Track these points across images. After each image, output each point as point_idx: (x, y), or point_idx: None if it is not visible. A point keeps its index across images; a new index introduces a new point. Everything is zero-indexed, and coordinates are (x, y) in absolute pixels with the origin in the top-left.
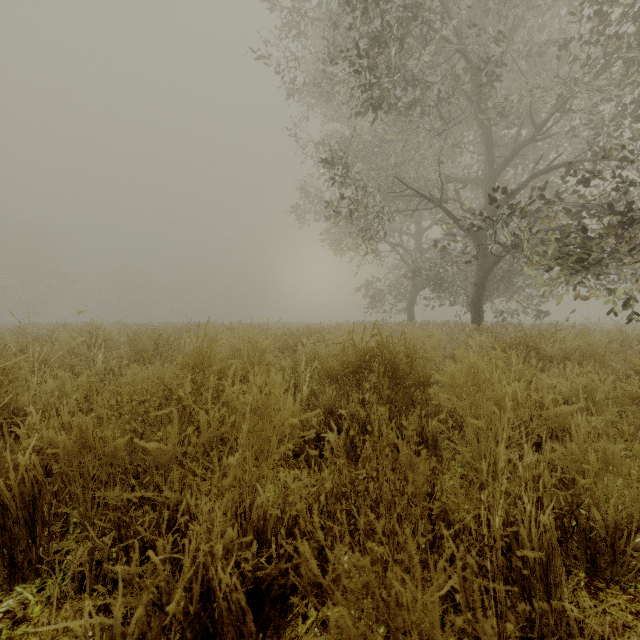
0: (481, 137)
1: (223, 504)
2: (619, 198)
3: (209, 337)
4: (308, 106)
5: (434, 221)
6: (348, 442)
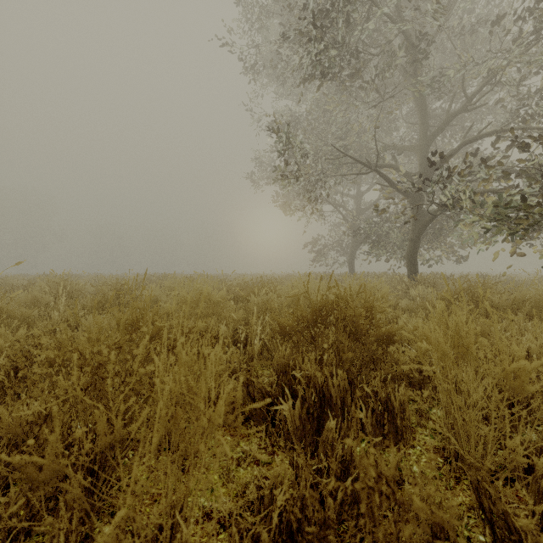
0: (416, 108)
1: None
2: None
3: (169, 287)
4: (262, 84)
5: (372, 185)
6: (304, 412)
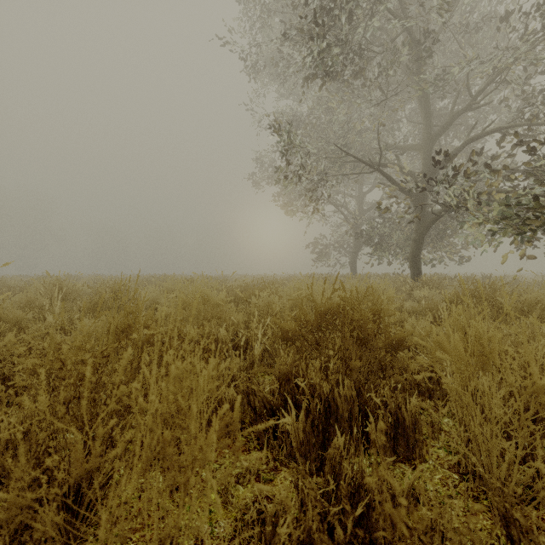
0: (419, 107)
1: None
2: None
3: (168, 289)
4: (263, 83)
5: (374, 185)
6: (308, 424)
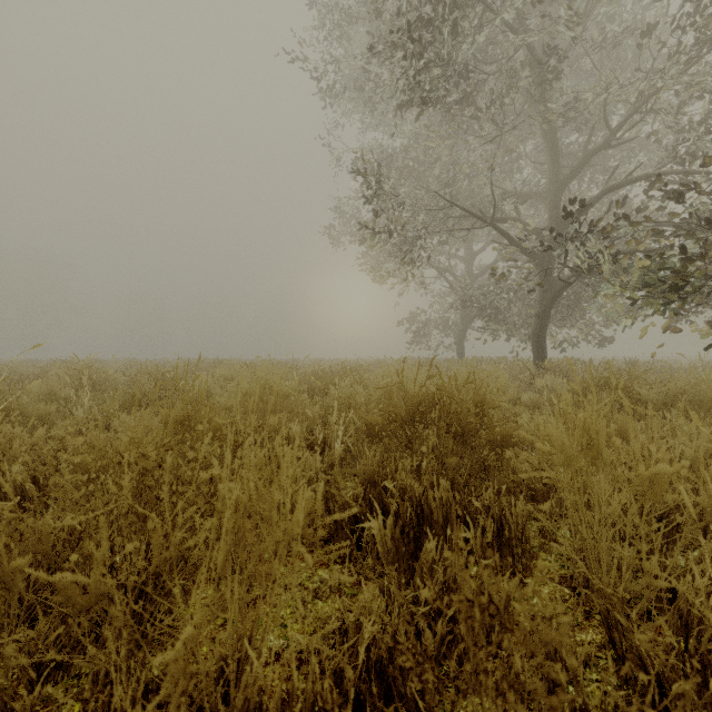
0: (544, 143)
1: (172, 710)
2: (711, 211)
3: (223, 377)
4: (343, 111)
5: (487, 243)
6: (397, 531)
